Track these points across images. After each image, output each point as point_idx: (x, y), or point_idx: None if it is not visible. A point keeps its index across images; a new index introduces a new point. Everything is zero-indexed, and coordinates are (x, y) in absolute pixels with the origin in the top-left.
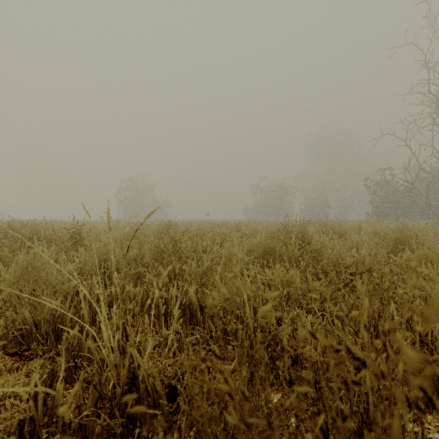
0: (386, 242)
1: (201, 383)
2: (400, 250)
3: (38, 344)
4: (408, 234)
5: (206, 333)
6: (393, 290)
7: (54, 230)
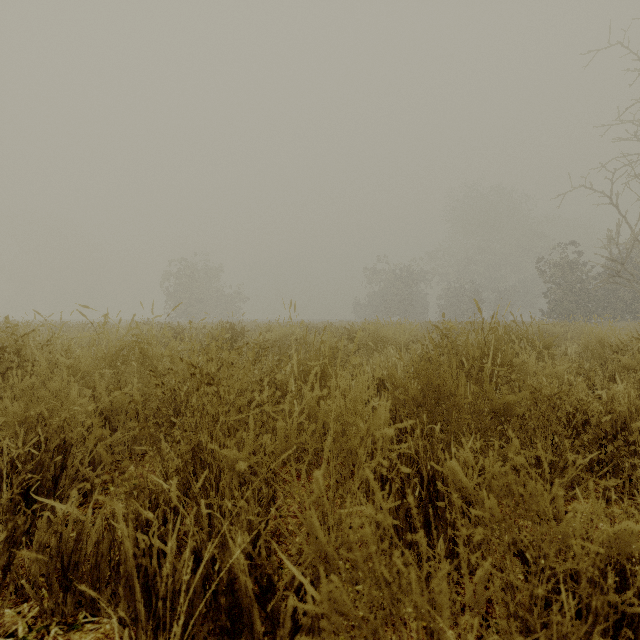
0: None
1: None
2: None
3: None
4: None
5: None
6: None
7: None
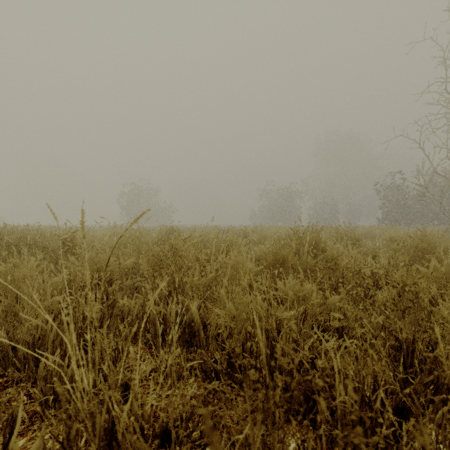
0: (406, 249)
1: (200, 449)
2: (421, 258)
3: (16, 368)
4: (430, 240)
5: (209, 357)
6: (431, 309)
7: (43, 237)
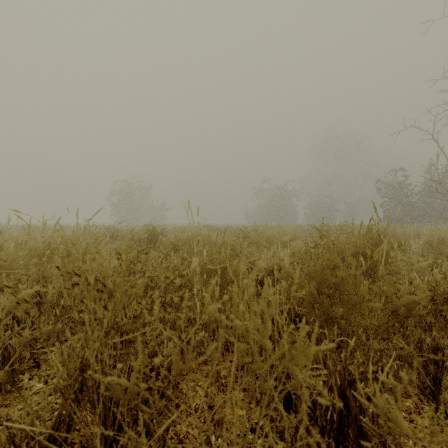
0: None
1: None
2: None
3: None
4: None
5: None
6: None
7: None
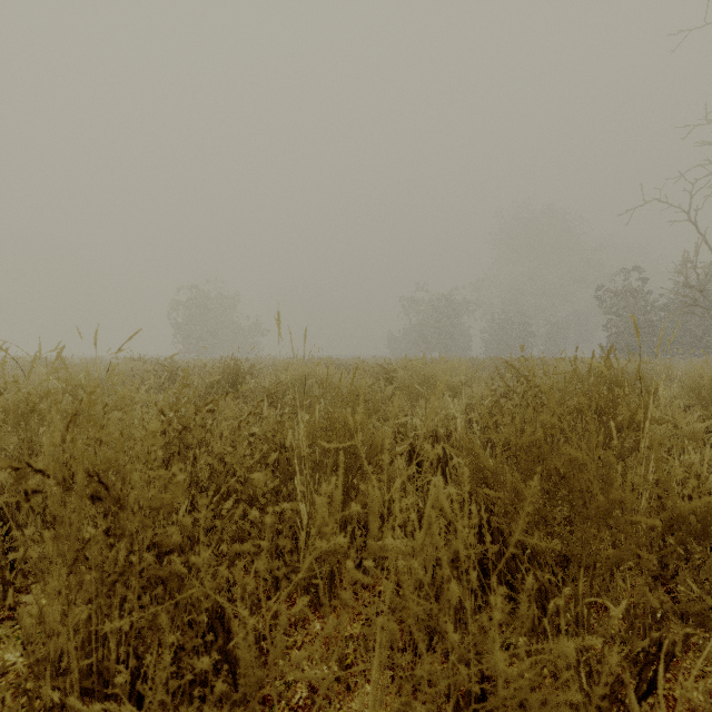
0: None
1: None
2: None
3: None
4: None
5: None
6: None
7: None
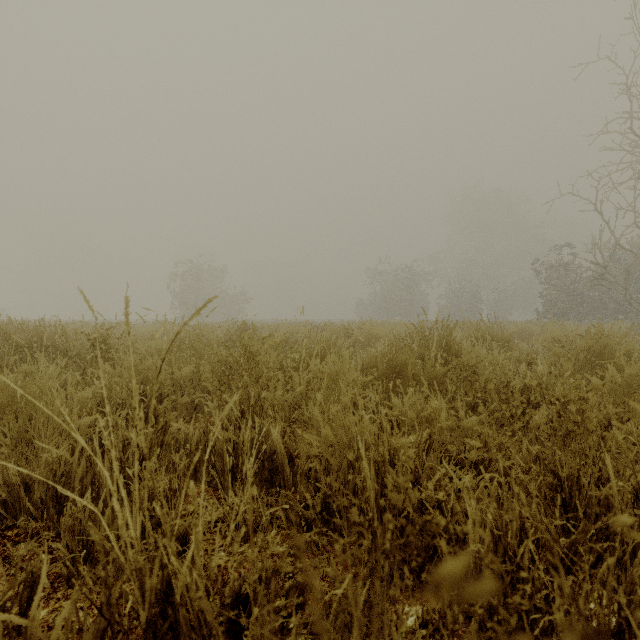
0: (574, 354)
1: (285, 613)
2: (596, 366)
3: (31, 517)
4: (607, 341)
5: (297, 501)
6: (603, 433)
7: (65, 336)
